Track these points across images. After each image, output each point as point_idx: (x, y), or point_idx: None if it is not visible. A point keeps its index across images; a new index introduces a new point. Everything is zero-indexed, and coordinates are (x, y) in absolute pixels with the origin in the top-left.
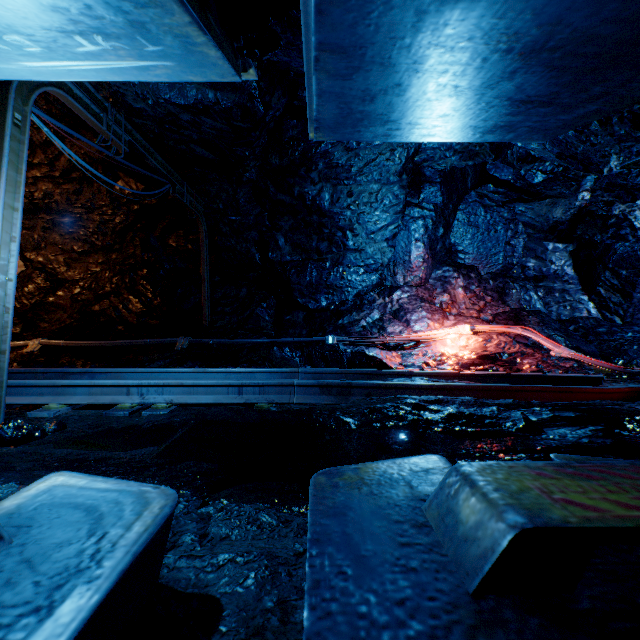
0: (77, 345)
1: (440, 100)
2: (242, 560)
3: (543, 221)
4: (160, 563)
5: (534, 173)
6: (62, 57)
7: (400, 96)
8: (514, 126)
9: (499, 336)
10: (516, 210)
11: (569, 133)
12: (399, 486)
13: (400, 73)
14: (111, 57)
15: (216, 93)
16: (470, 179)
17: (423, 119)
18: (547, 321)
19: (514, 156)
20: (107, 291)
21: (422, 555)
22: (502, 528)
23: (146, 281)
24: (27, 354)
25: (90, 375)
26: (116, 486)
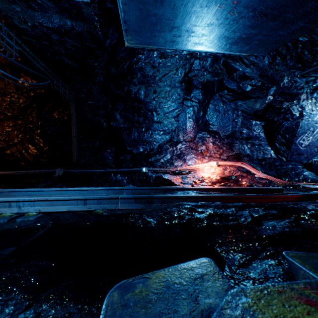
0: None
1: (208, 6)
2: None
3: (250, 110)
4: None
5: (246, 85)
6: None
7: None
8: (250, 39)
9: (230, 167)
10: (238, 104)
11: (265, 63)
12: (181, 300)
13: None
14: None
15: (72, 22)
16: (216, 87)
17: (196, 27)
18: (252, 159)
19: (237, 76)
20: (15, 142)
21: None
22: None
23: (39, 137)
24: None
25: None
26: None
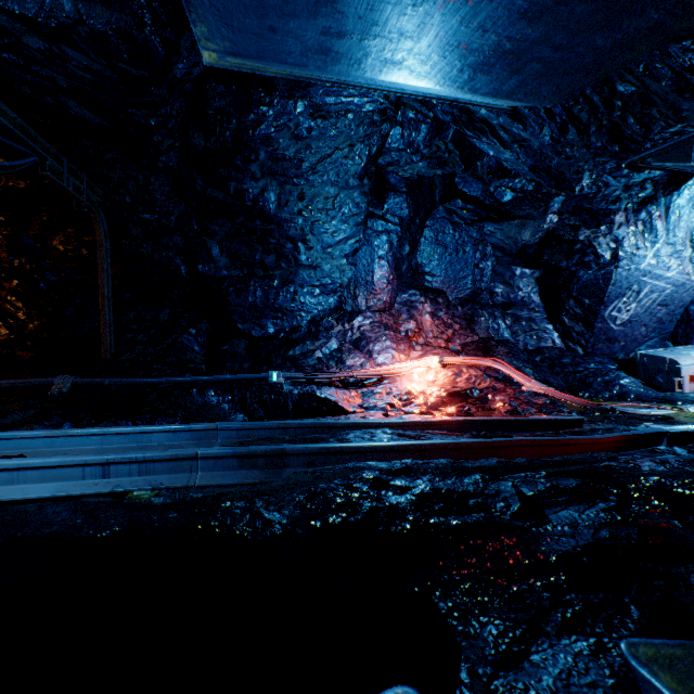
0: None
1: None
2: None
3: (512, 243)
4: None
5: (503, 190)
6: None
7: None
8: (523, 56)
9: (469, 369)
10: (485, 230)
11: (545, 141)
12: None
13: None
14: None
15: (76, 3)
16: (438, 192)
17: (382, 5)
18: (515, 352)
19: (484, 169)
20: None
21: None
22: None
23: (16, 297)
24: None
25: None
26: None
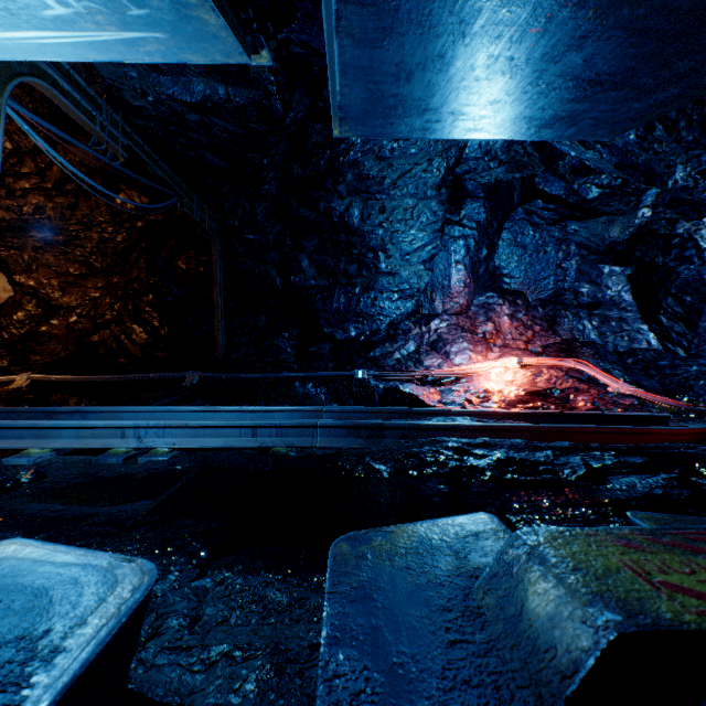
0: (71, 380)
1: (491, 79)
2: (240, 655)
3: (598, 241)
4: (127, 666)
5: (588, 187)
6: (27, 24)
7: (442, 73)
8: (577, 117)
9: (550, 370)
10: (568, 229)
11: (630, 140)
12: (442, 557)
13: (443, 38)
14: (88, 25)
15: (227, 88)
16: (517, 194)
17: (469, 107)
18: (603, 353)
19: (566, 168)
20: (108, 319)
21: (476, 661)
22: (590, 629)
23: (152, 308)
24: (14, 391)
25: (82, 415)
26: (80, 559)
